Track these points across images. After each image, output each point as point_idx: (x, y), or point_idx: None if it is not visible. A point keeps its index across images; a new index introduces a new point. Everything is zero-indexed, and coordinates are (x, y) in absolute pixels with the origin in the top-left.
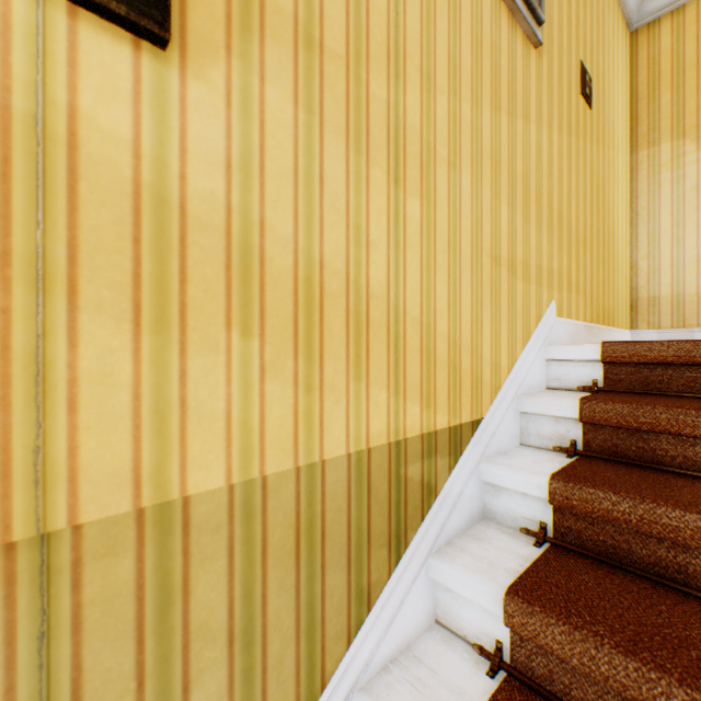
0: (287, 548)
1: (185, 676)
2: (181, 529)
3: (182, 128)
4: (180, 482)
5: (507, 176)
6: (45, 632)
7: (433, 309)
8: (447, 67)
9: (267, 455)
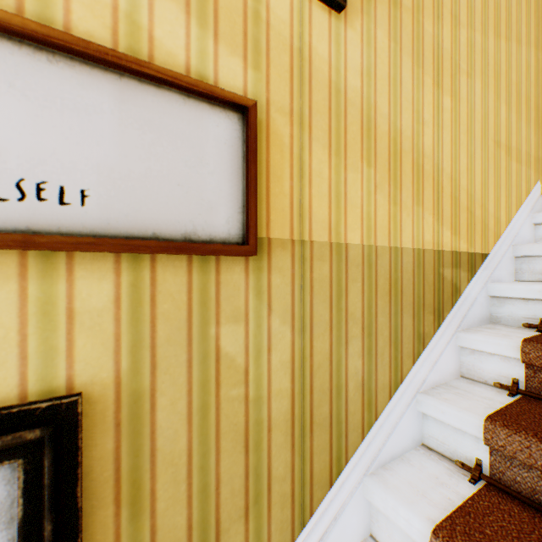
0: (385, 291)
1: (346, 336)
2: (344, 260)
3: (344, 54)
4: (344, 235)
5: (505, 85)
6: (302, 286)
7: (457, 171)
8: (466, 9)
9: (377, 235)
